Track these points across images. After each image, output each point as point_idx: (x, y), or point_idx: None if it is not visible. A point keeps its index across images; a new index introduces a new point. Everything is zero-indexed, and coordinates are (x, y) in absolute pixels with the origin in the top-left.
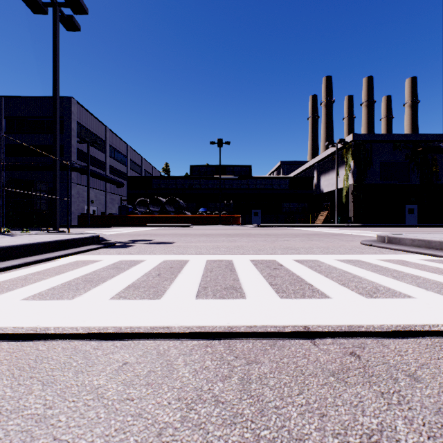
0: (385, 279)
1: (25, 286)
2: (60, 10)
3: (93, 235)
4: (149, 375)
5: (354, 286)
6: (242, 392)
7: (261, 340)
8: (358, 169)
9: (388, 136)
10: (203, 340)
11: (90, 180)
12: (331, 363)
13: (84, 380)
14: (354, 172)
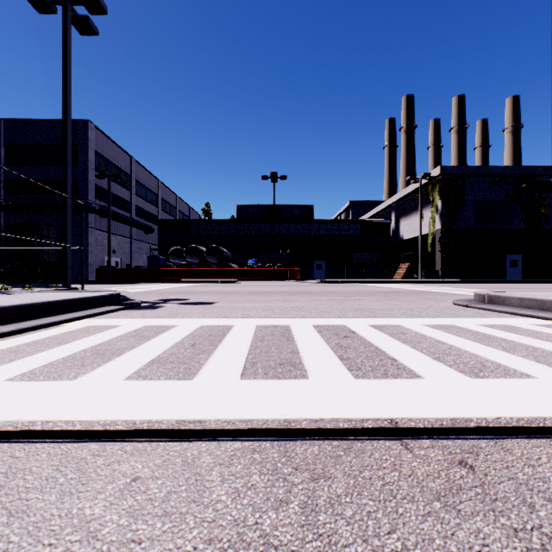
0: (492, 351)
1: (14, 361)
2: (72, 8)
3: (111, 293)
4: (168, 499)
5: (451, 361)
6: (305, 529)
7: (331, 441)
8: (447, 210)
9: (485, 168)
10: (249, 442)
11: (111, 224)
12: (434, 479)
13: (72, 507)
14: (442, 214)
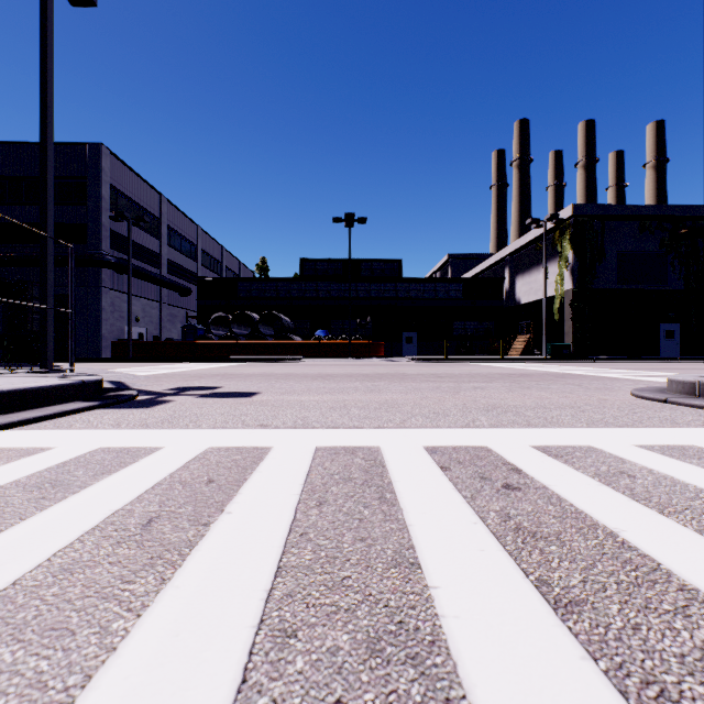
0: None
1: None
2: None
3: (82, 380)
4: None
5: None
6: None
7: None
8: (581, 264)
9: (632, 208)
10: None
11: (133, 283)
12: None
13: None
14: (575, 270)
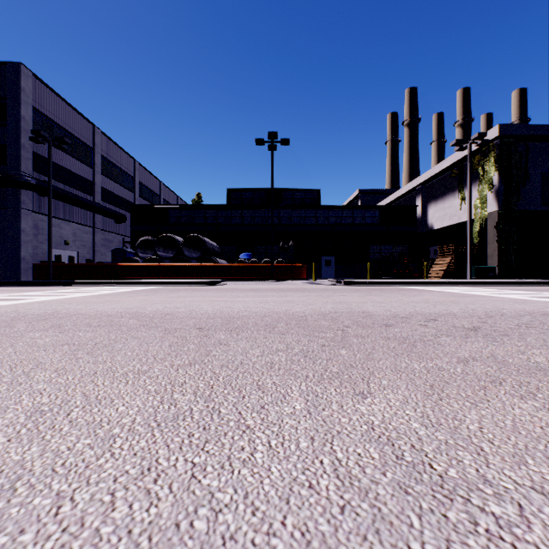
0: None
1: None
2: None
3: None
4: None
5: None
6: None
7: None
8: (506, 185)
9: None
10: None
11: (62, 207)
12: None
13: None
14: (500, 191)
